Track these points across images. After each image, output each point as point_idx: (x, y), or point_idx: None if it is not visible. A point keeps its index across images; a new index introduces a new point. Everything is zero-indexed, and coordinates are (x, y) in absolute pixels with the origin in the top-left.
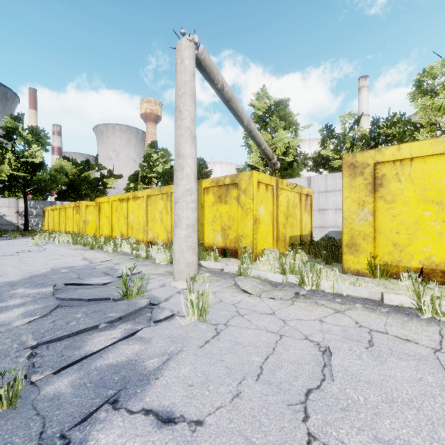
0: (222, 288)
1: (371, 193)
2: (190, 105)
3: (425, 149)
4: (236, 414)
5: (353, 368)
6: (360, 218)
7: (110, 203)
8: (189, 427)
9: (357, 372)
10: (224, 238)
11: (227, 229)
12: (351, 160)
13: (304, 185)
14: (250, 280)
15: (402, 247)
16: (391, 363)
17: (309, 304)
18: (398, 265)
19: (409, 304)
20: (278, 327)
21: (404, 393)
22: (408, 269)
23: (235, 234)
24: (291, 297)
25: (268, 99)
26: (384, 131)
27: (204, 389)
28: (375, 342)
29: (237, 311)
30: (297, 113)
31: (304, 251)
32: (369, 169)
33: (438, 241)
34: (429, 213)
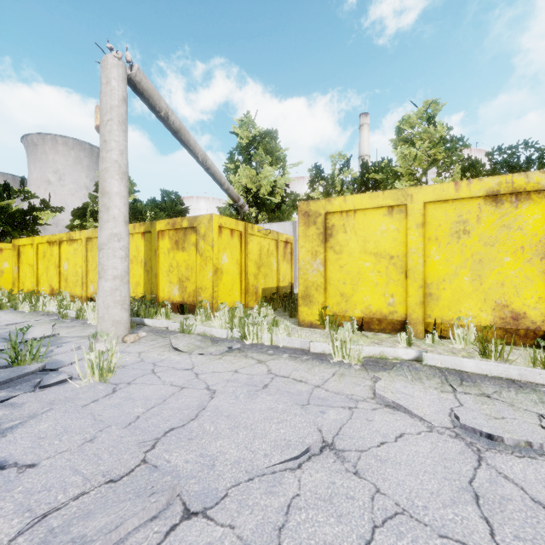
0: (153, 347)
1: (323, 243)
2: (119, 134)
3: (364, 202)
4: (79, 454)
5: (224, 406)
6: (313, 269)
7: (35, 246)
8: (18, 470)
9: (225, 409)
10: (181, 291)
11: (184, 281)
12: (306, 209)
13: (289, 230)
14: (189, 337)
15: (348, 298)
16: (259, 399)
17: (237, 357)
18: (344, 315)
19: (330, 350)
20: (186, 380)
21: (251, 420)
22: (350, 318)
23: (194, 287)
24: (224, 352)
25: (254, 127)
26: (373, 176)
27: (55, 439)
28: (270, 385)
29: (152, 370)
30: (286, 148)
31: (271, 304)
32: (321, 218)
33: (375, 291)
34: (368, 264)
